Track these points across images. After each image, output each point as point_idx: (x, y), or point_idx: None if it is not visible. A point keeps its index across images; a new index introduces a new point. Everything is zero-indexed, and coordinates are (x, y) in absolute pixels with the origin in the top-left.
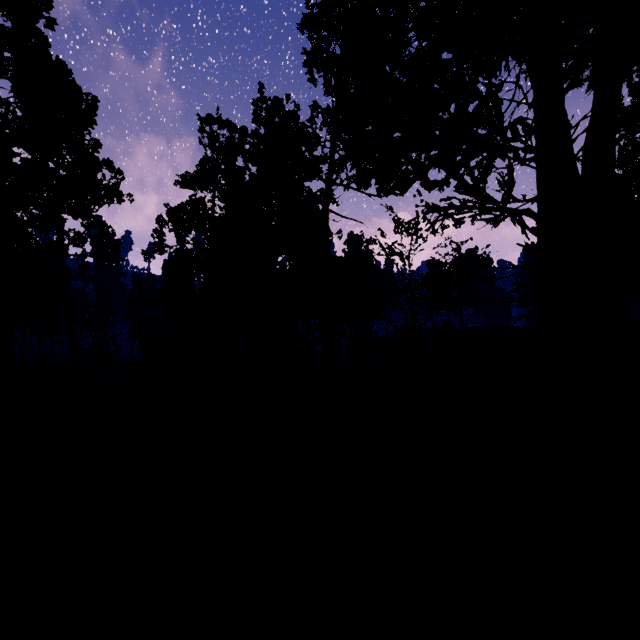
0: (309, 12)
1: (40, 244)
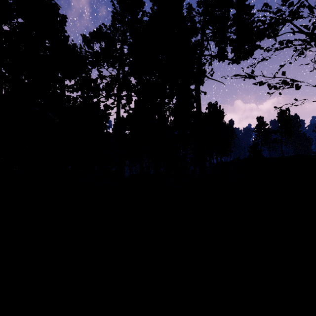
0: None
1: None
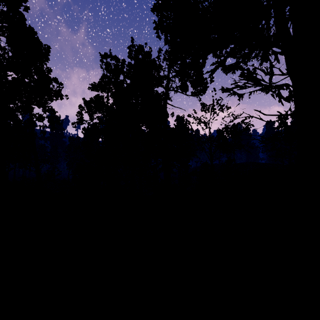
0: (157, 2)
1: (21, 120)
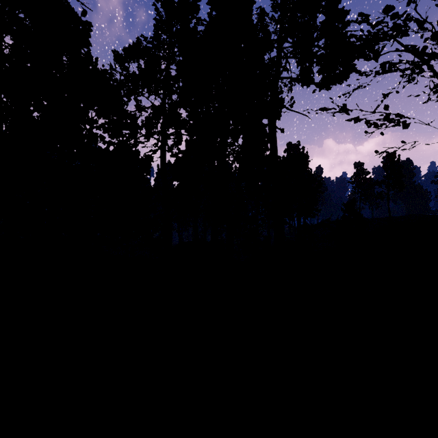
0: None
1: None
